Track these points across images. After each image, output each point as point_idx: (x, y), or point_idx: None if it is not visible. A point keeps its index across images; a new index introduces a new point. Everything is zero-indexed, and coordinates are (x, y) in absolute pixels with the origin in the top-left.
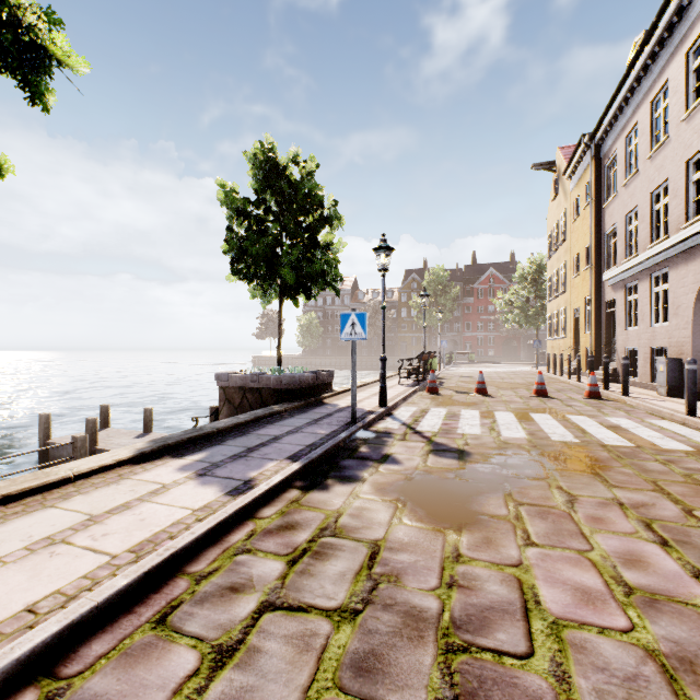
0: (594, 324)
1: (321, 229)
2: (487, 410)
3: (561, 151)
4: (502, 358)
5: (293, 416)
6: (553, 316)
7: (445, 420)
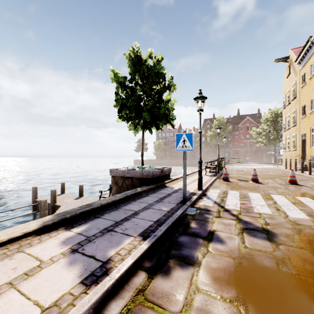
0: None
1: (164, 92)
2: (265, 193)
3: (292, 50)
4: (253, 161)
5: (148, 195)
6: (287, 139)
7: (241, 200)
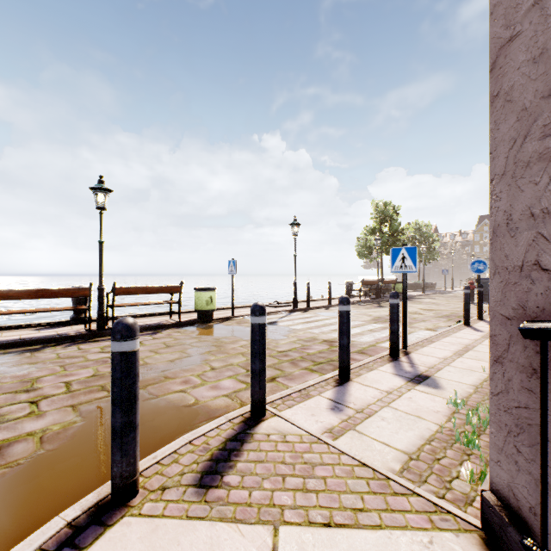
0: None
1: (432, 243)
2: None
3: None
4: None
5: (429, 290)
6: None
7: None
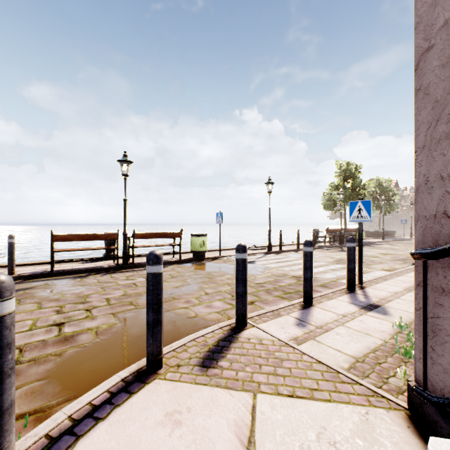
0: None
1: (392, 197)
2: None
3: None
4: None
5: (389, 238)
6: None
7: None
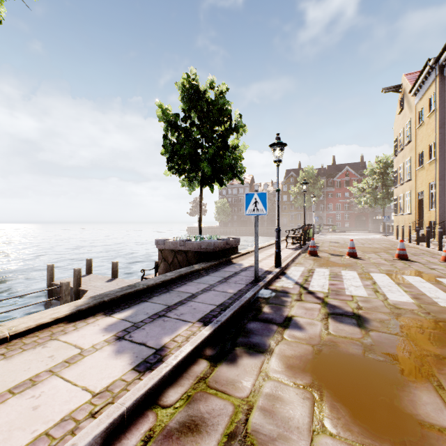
0: (438, 203)
1: (229, 135)
2: (363, 271)
3: (406, 77)
4: (355, 228)
5: (208, 274)
6: (399, 198)
7: (331, 280)
